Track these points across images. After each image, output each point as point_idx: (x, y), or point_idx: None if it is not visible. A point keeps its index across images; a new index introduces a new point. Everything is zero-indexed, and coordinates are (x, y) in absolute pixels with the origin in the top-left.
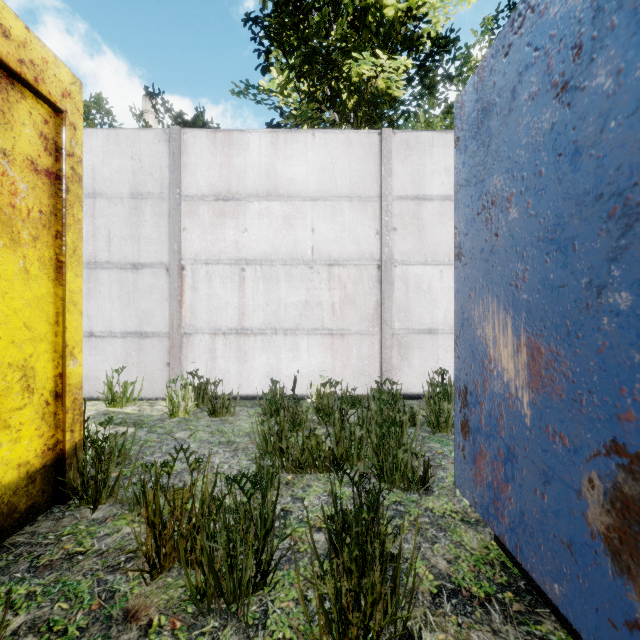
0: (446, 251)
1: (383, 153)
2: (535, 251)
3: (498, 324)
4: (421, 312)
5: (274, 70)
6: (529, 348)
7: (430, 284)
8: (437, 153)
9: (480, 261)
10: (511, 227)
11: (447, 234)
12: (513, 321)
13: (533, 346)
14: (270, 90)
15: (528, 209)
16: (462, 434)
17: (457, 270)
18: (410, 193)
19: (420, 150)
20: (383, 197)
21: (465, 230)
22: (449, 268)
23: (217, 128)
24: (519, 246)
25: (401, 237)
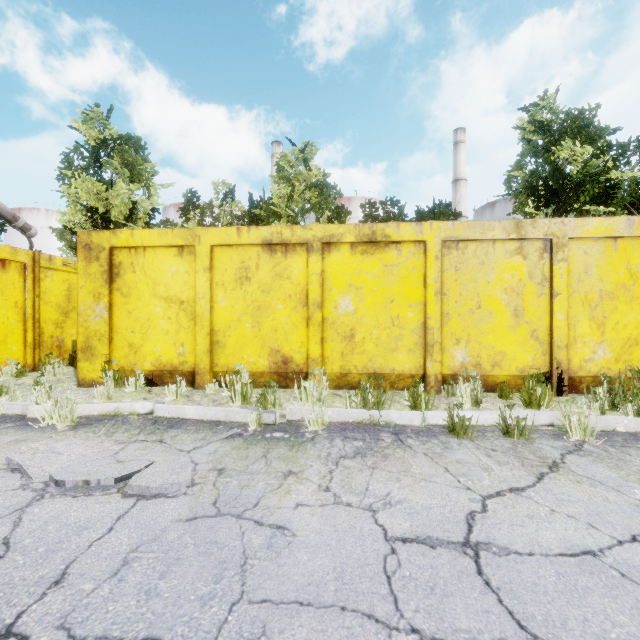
0: None
1: None
2: None
3: None
4: None
5: (530, 202)
6: None
7: None
8: None
9: None
10: None
11: None
12: None
13: None
14: (530, 213)
15: None
16: None
17: None
18: None
19: None
20: None
21: None
22: None
23: (459, 214)
24: None
25: None
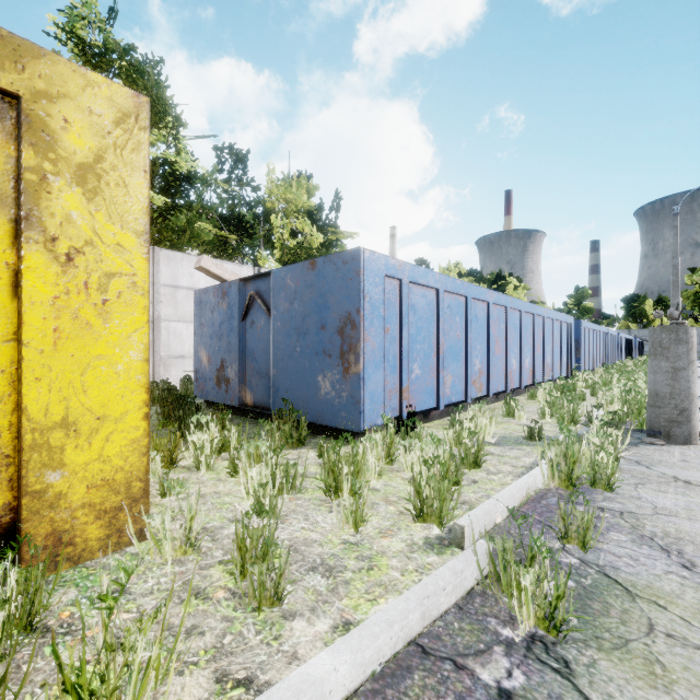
0: (190, 316)
1: (155, 260)
2: (209, 338)
3: (204, 352)
4: (177, 347)
5: None
6: (208, 357)
7: (182, 332)
8: (185, 265)
9: (200, 337)
10: (206, 332)
11: (191, 307)
12: (206, 351)
13: (209, 356)
14: None
15: (208, 330)
16: (196, 382)
17: (195, 337)
18: (170, 283)
19: (176, 262)
20: (155, 284)
21: (197, 328)
22: (192, 324)
23: None
24: (207, 336)
25: (165, 306)
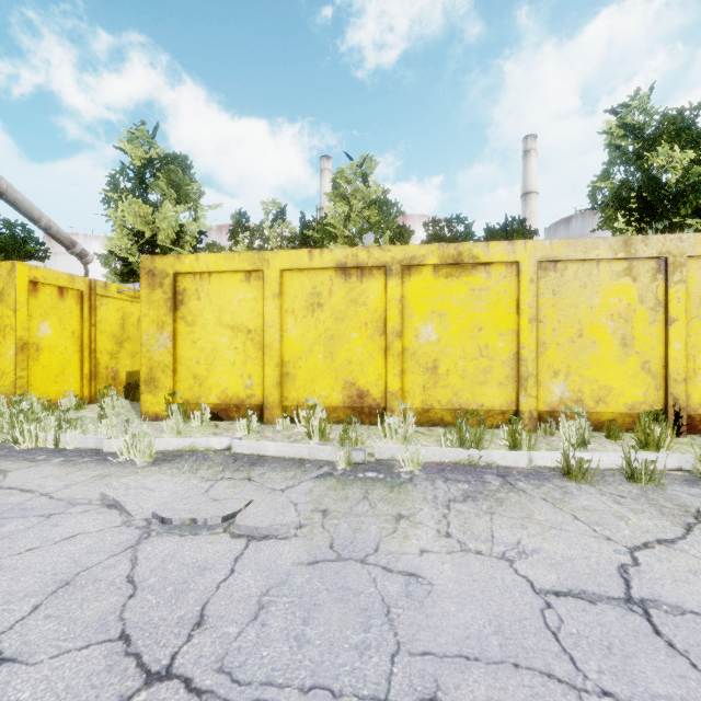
0: None
1: None
2: None
3: None
4: None
5: (620, 217)
6: None
7: None
8: None
9: None
10: None
11: None
12: None
13: None
14: (620, 229)
15: None
16: None
17: None
18: None
19: None
20: None
21: None
22: None
23: (535, 231)
24: None
25: None
